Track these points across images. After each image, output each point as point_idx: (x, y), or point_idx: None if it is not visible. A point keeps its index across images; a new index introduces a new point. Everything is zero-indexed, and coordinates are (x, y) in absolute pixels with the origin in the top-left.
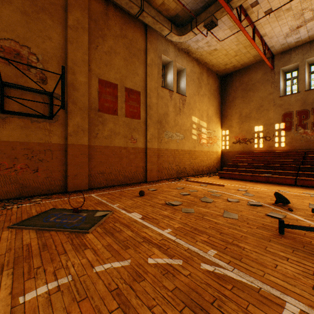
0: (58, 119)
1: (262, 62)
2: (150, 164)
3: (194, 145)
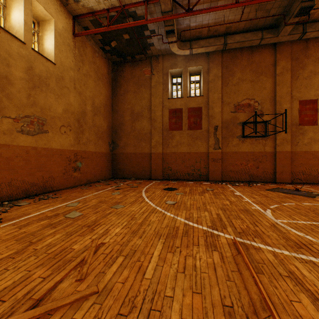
0: (269, 136)
1: None
2: None
3: None
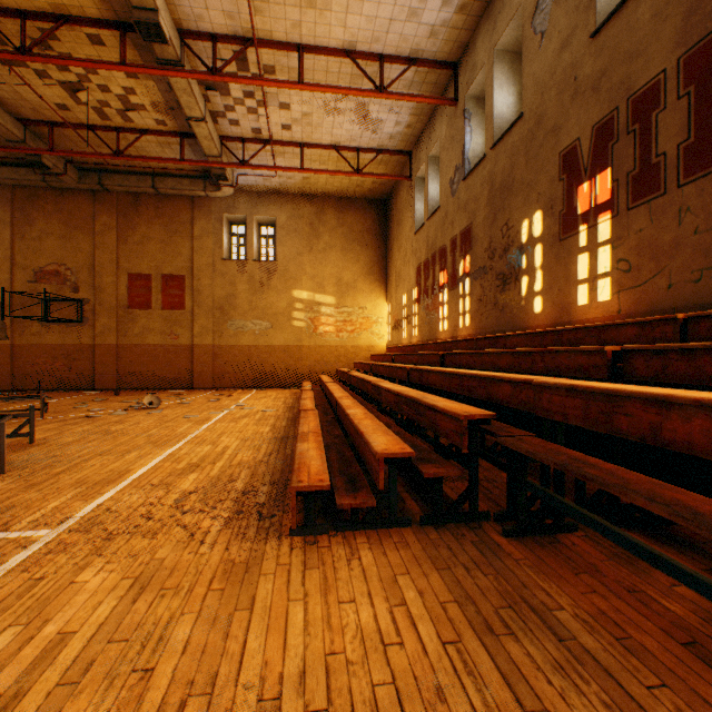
0: (89, 322)
1: (406, 166)
2: (199, 365)
3: (299, 337)
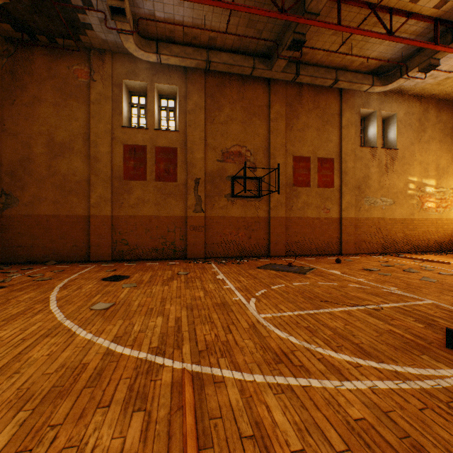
0: (263, 197)
1: None
2: (345, 235)
3: (411, 211)
